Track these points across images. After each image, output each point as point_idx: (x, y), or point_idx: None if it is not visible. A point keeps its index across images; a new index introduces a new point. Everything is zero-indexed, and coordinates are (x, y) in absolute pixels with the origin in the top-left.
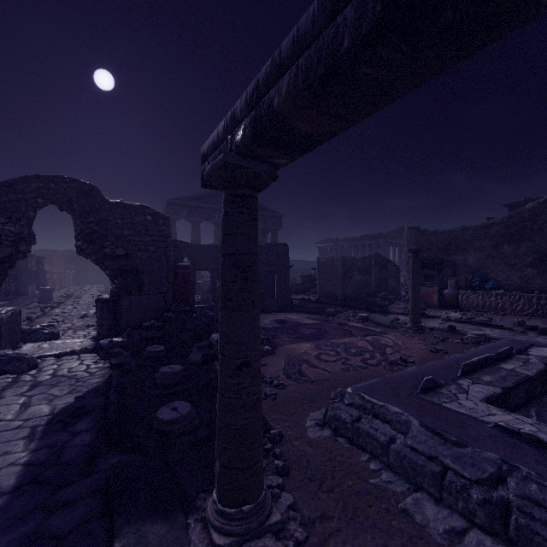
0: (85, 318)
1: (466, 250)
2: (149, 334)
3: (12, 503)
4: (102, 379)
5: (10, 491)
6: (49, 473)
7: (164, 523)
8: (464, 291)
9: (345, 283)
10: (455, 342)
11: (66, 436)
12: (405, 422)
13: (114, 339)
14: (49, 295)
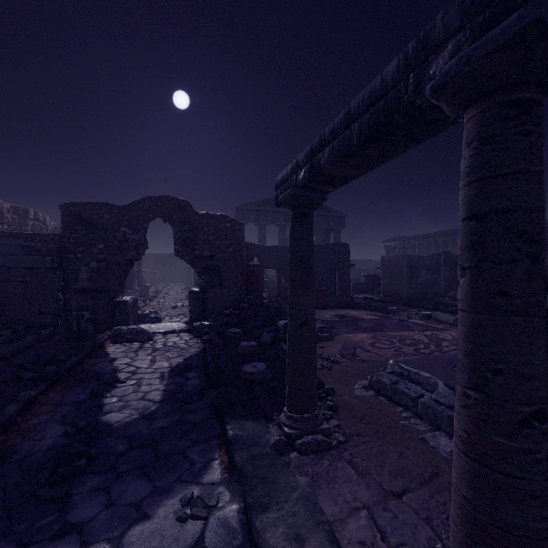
0: (175, 308)
1: None
2: (229, 319)
3: (163, 407)
4: (198, 349)
5: (160, 401)
6: (179, 396)
7: (254, 422)
8: None
9: (411, 282)
10: None
11: (183, 379)
12: (433, 384)
13: (203, 322)
14: (146, 290)
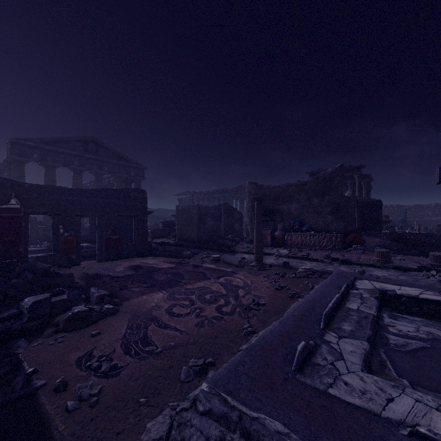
0: None
1: (289, 202)
2: None
3: None
4: None
5: None
6: None
7: None
8: (289, 233)
9: (200, 227)
10: (292, 277)
11: None
12: None
13: None
14: None
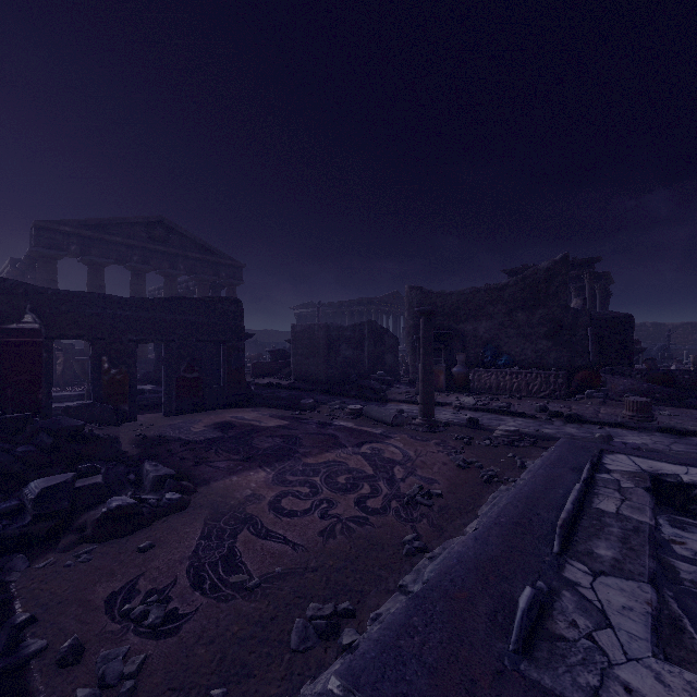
0: None
1: (476, 318)
2: None
3: None
4: None
5: None
6: None
7: None
8: (476, 369)
9: (330, 360)
10: (485, 445)
11: None
12: None
13: None
14: None
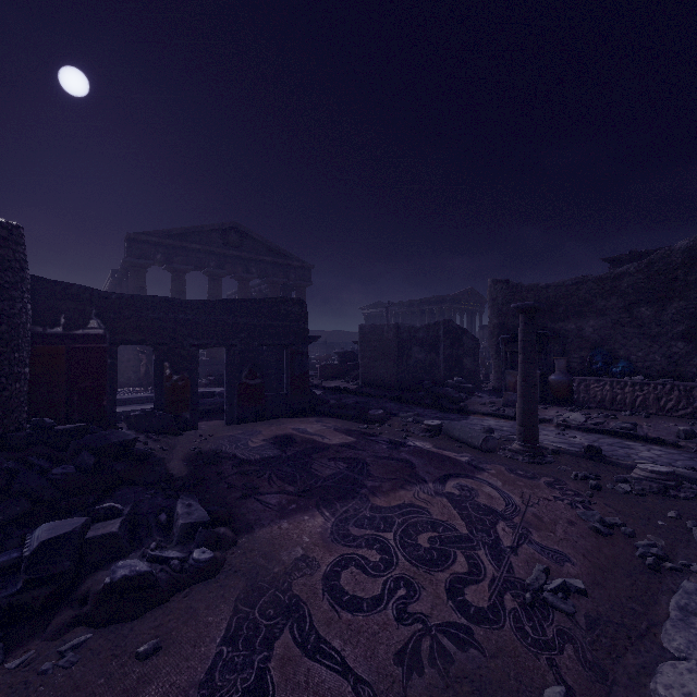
0: None
1: (581, 315)
2: None
3: None
4: None
5: None
6: None
7: None
8: (582, 378)
9: (400, 364)
10: (623, 491)
11: None
12: None
13: None
14: None
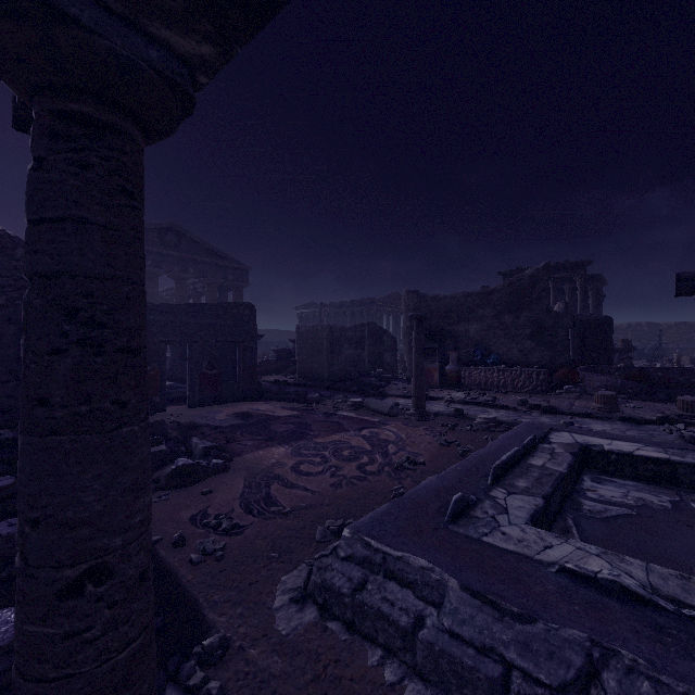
0: None
1: (468, 320)
2: None
3: None
4: None
5: None
6: None
7: None
8: (467, 367)
9: (333, 359)
10: (466, 430)
11: None
12: (437, 584)
13: None
14: None
